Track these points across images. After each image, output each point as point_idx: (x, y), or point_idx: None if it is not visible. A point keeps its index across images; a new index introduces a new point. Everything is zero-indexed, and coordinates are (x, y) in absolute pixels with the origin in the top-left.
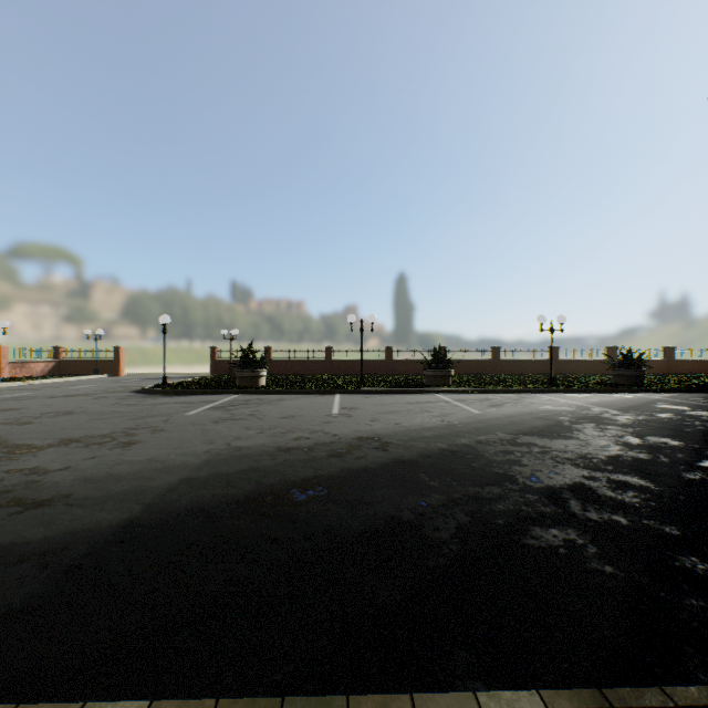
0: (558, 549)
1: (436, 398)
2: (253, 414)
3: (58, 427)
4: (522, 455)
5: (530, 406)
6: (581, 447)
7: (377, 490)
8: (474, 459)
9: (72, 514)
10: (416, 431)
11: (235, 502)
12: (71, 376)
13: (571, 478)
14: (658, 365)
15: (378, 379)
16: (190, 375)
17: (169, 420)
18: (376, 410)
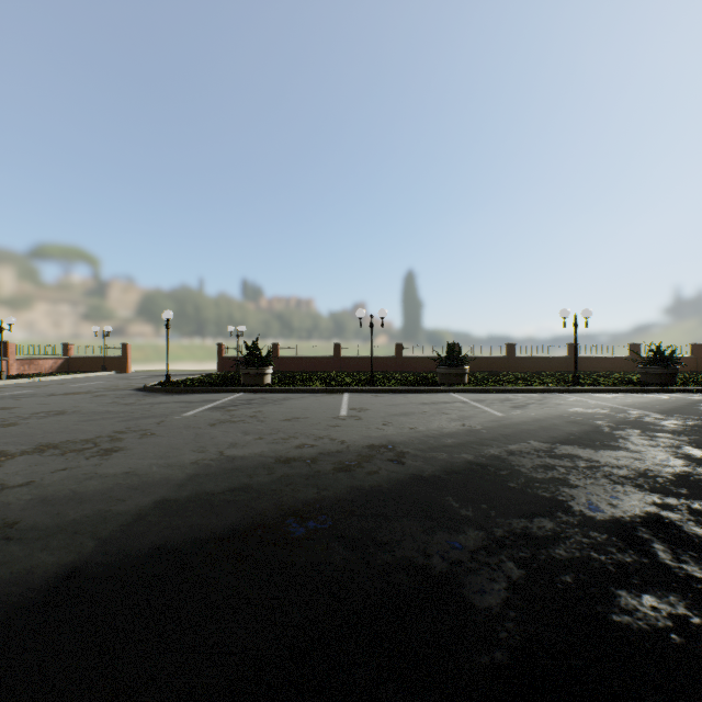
0: (668, 635)
1: (452, 398)
2: (255, 415)
3: (41, 430)
4: (567, 471)
5: (558, 408)
6: (635, 461)
7: (395, 522)
8: (509, 477)
9: (4, 555)
10: (435, 438)
11: (214, 539)
12: (78, 373)
13: (640, 506)
14: (685, 363)
15: (389, 377)
16: (197, 372)
17: (163, 423)
18: (388, 412)
